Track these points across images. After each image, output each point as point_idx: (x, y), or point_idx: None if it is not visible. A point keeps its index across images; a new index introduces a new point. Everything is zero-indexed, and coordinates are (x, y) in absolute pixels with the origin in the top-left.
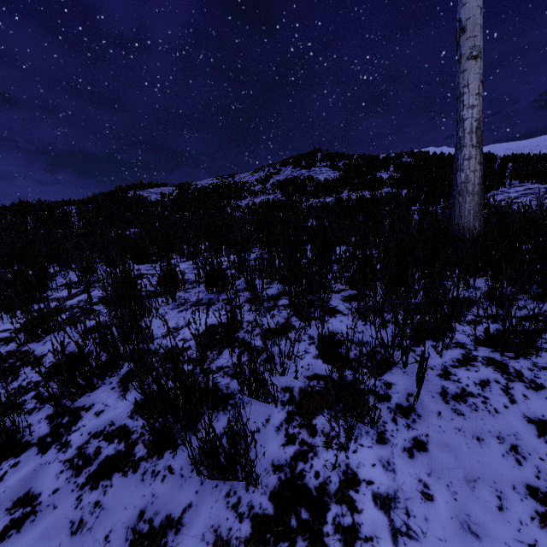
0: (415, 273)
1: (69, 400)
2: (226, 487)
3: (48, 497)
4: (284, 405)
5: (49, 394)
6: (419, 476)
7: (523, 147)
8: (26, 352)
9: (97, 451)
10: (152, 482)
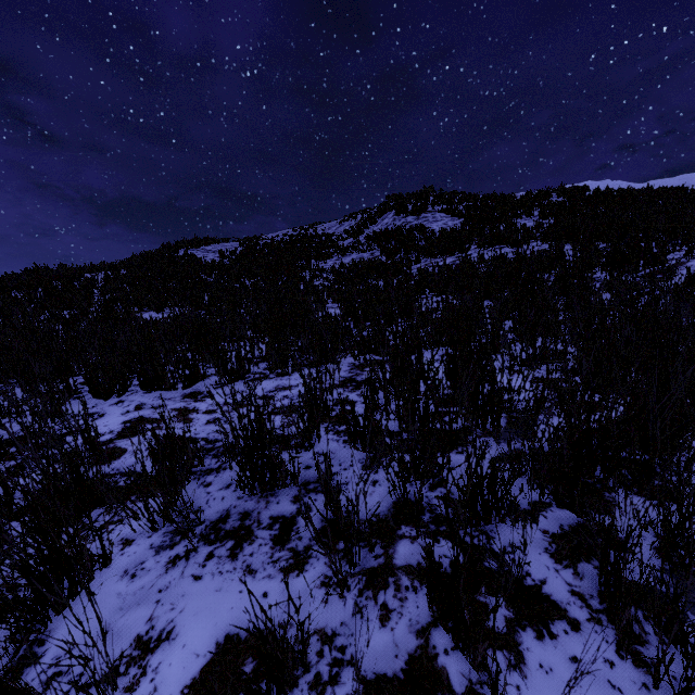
0: None
1: None
2: None
3: None
4: None
5: None
6: None
7: None
8: None
9: None
10: None
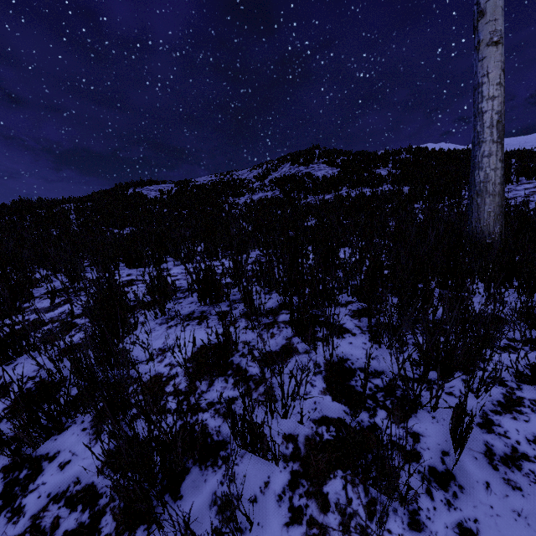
0: (435, 286)
1: (30, 447)
2: None
3: None
4: (286, 461)
5: (3, 443)
6: None
7: (524, 142)
8: None
9: (54, 523)
10: None
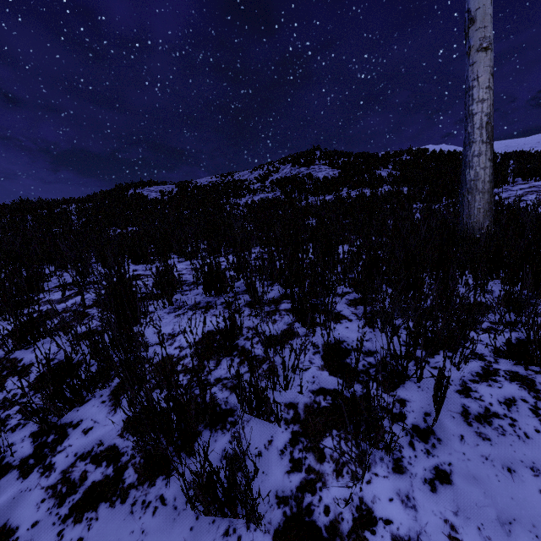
0: (425, 276)
1: (56, 416)
2: (225, 523)
3: (26, 531)
4: (288, 424)
5: (32, 410)
6: (444, 515)
7: (523, 144)
8: (13, 360)
9: (82, 476)
10: (142, 515)
